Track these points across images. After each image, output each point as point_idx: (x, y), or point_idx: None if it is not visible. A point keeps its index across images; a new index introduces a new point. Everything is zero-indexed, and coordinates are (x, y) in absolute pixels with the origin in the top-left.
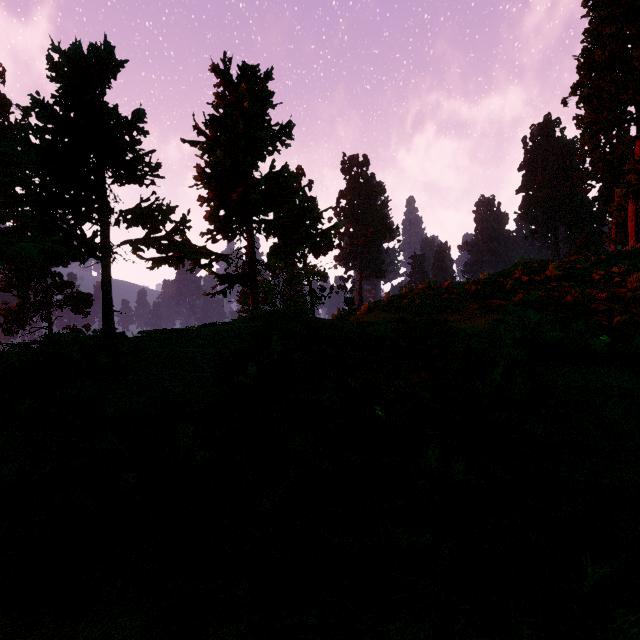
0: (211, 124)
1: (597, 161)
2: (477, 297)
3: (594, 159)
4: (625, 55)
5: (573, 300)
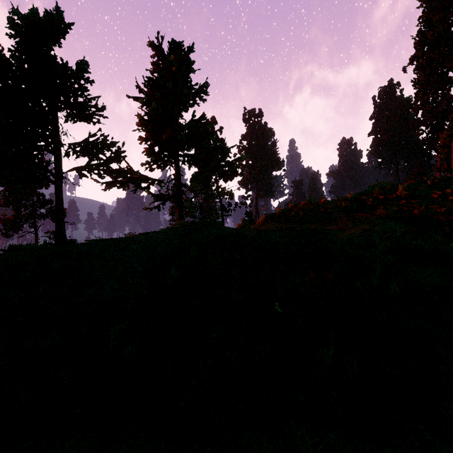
0: (148, 84)
1: (427, 112)
2: (346, 211)
3: (424, 111)
4: (449, 35)
5: (420, 213)
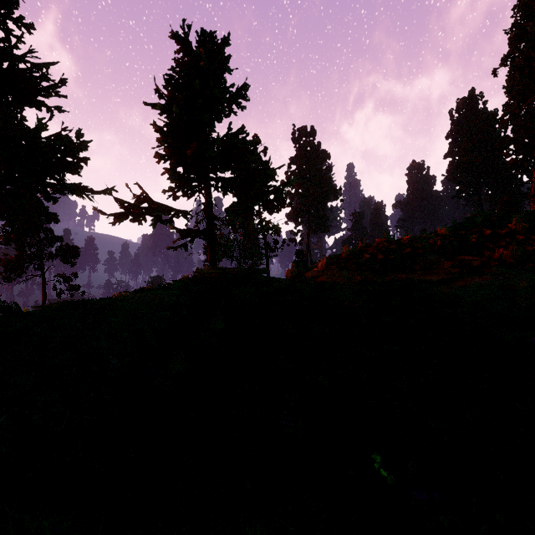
0: (168, 84)
1: (518, 128)
2: (443, 252)
3: (515, 127)
4: None
5: None
